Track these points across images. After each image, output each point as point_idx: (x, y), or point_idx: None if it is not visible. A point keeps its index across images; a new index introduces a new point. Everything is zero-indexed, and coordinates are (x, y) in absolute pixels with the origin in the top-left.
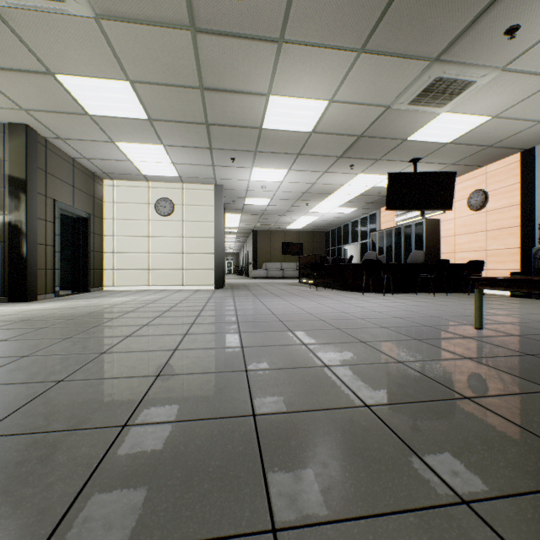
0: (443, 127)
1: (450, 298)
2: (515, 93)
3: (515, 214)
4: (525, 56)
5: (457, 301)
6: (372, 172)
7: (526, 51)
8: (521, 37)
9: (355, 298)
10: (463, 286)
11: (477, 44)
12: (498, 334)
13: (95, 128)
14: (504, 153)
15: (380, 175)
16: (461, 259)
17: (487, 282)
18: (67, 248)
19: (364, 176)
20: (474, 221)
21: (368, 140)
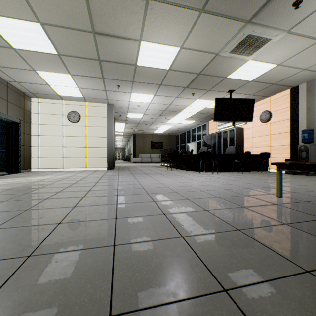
0: (249, 70)
1: (252, 175)
2: (292, 49)
3: (287, 125)
4: (302, 23)
5: (257, 177)
6: (205, 98)
7: (303, 20)
8: (301, 9)
9: (196, 175)
10: (258, 167)
11: (275, 12)
12: (294, 201)
13: (20, 59)
14: (281, 89)
15: (210, 101)
16: (256, 151)
17: (286, 166)
18: (4, 143)
19: (200, 101)
20: (263, 129)
21: (203, 77)
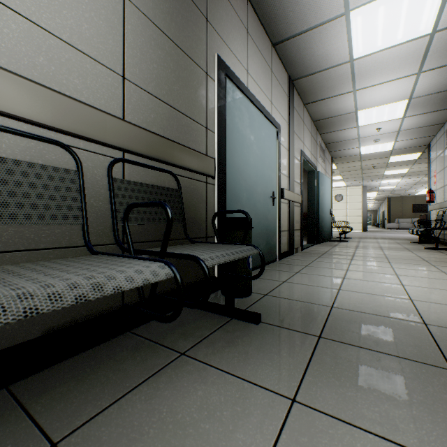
0: None
1: None
2: None
3: None
4: None
5: None
6: None
7: None
8: None
9: None
10: None
11: None
12: None
13: None
14: None
15: None
16: None
17: None
18: None
19: None
20: None
21: None
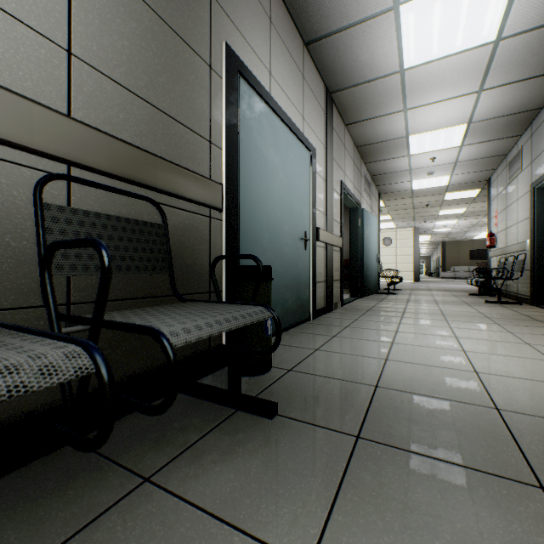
0: None
1: None
2: None
3: None
4: None
5: None
6: None
7: None
8: None
9: None
10: None
11: None
12: None
13: None
14: None
15: None
16: None
17: None
18: None
19: None
20: None
21: None
